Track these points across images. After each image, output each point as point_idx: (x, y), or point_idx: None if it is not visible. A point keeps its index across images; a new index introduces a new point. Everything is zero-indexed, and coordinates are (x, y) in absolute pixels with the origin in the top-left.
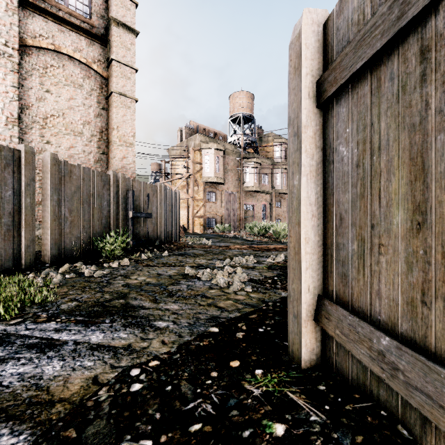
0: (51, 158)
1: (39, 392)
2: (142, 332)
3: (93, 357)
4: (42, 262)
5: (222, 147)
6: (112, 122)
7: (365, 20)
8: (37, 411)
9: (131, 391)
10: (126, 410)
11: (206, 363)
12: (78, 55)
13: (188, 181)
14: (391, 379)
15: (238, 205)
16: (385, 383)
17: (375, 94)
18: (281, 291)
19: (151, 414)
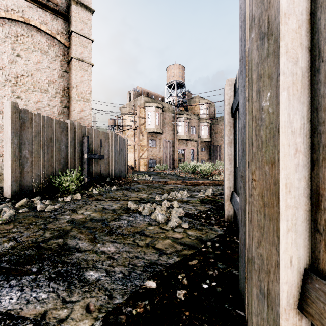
0: (12, 106)
1: None
2: (67, 288)
3: None
4: (3, 197)
5: (160, 105)
6: (72, 81)
7: None
8: None
9: None
10: None
11: None
12: (44, 27)
13: (135, 132)
14: None
15: (173, 150)
16: None
17: None
18: (216, 228)
19: None
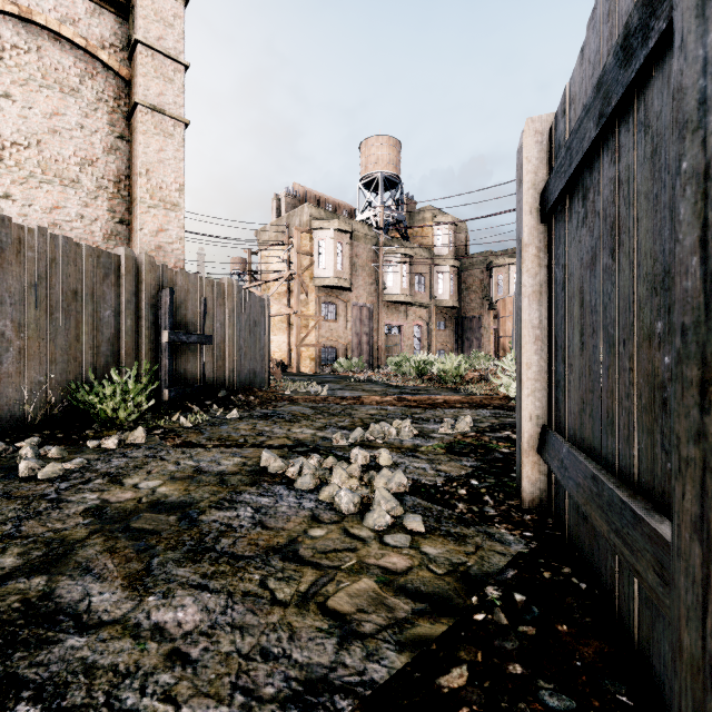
0: None
1: None
2: None
3: None
4: None
5: (347, 226)
6: (138, 161)
7: None
8: None
9: None
10: None
11: None
12: (70, 30)
13: (290, 285)
14: None
15: (375, 326)
16: None
17: None
18: (503, 531)
19: None
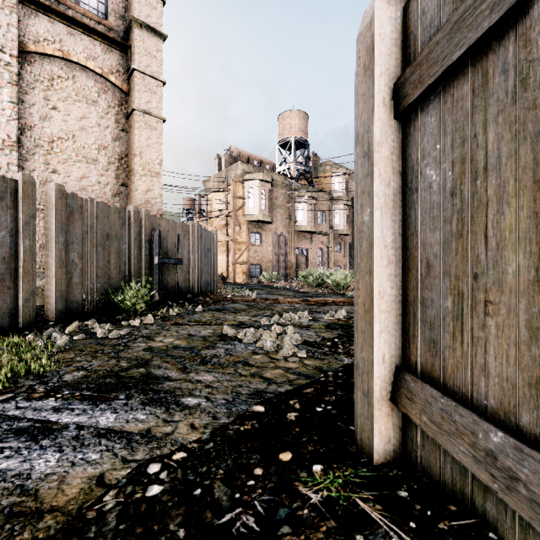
0: (57, 190)
1: (25, 498)
2: (165, 411)
3: (100, 446)
4: (45, 319)
5: (269, 177)
6: (134, 146)
7: None
8: (19, 527)
9: (147, 497)
10: (138, 525)
11: (248, 455)
12: (92, 64)
13: (228, 220)
14: (506, 493)
15: (289, 249)
16: (495, 494)
17: (479, 95)
18: (343, 357)
19: (172, 530)
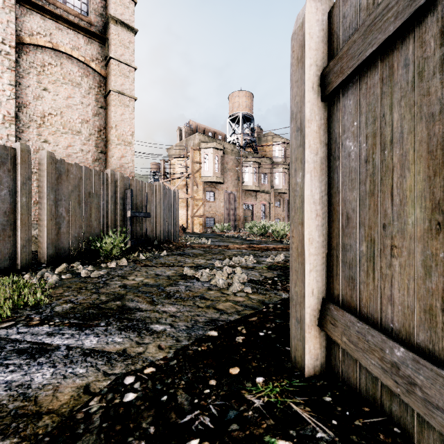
0: (48, 156)
1: (27, 403)
2: (138, 335)
3: (86, 363)
4: (39, 262)
5: (221, 146)
6: (111, 120)
7: (375, 4)
8: (23, 425)
9: (124, 402)
10: (118, 423)
11: (205, 370)
12: (76, 53)
13: (187, 181)
14: (406, 395)
15: (238, 204)
16: (398, 397)
17: (386, 83)
18: (281, 292)
19: (144, 427)
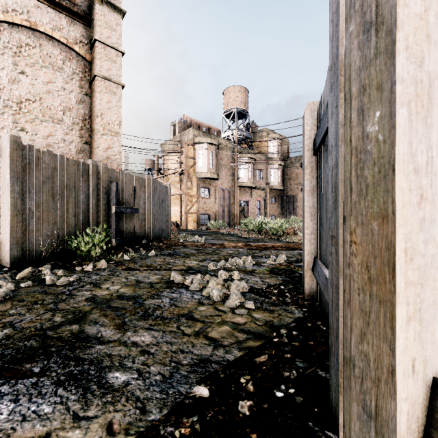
0: (12, 141)
1: None
2: (81, 398)
3: None
4: (0, 265)
5: (216, 141)
6: (96, 108)
7: None
8: None
9: None
10: None
11: None
12: (58, 34)
13: (181, 177)
14: None
15: (232, 201)
16: None
17: None
18: (293, 308)
19: None
